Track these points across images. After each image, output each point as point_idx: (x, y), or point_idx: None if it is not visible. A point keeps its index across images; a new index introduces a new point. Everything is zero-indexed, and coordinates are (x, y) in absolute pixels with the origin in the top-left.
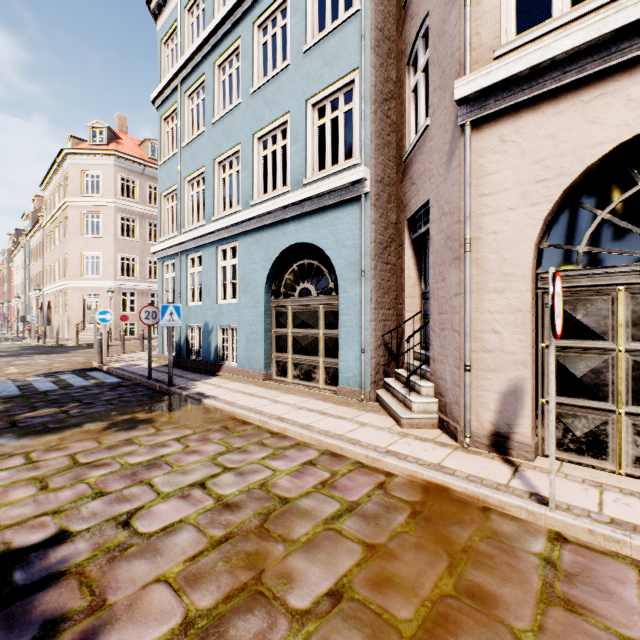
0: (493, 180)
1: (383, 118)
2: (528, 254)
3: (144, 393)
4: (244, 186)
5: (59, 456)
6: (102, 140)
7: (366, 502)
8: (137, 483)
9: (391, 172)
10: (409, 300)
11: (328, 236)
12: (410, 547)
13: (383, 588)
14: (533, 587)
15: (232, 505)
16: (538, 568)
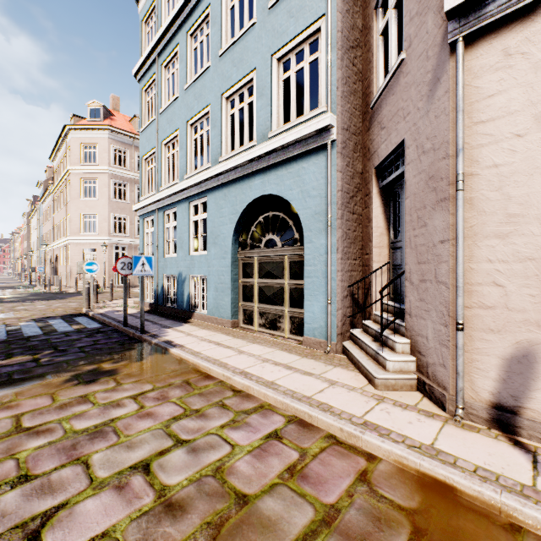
0: (494, 103)
1: (349, 65)
2: None
3: (117, 340)
4: (213, 144)
5: (4, 417)
6: (98, 117)
7: (347, 507)
8: (72, 461)
9: (357, 121)
10: (377, 250)
11: (293, 187)
12: None
13: None
14: None
15: (175, 506)
16: None
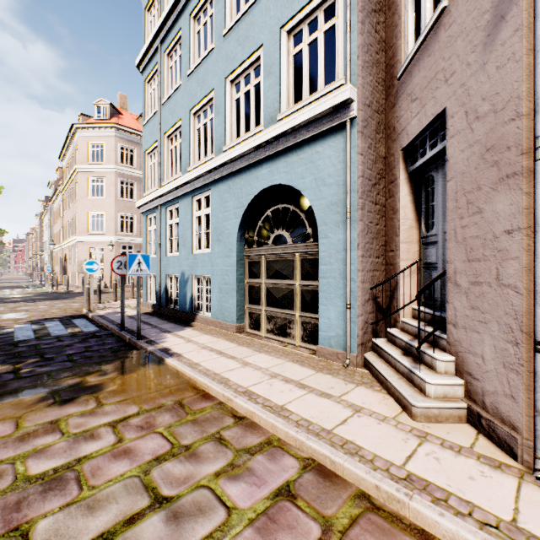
0: None
1: (371, 31)
2: None
3: (111, 346)
4: (217, 133)
5: None
6: (105, 115)
7: None
8: (7, 533)
9: (380, 97)
10: (405, 246)
11: (305, 175)
12: None
13: None
14: None
15: None
16: None
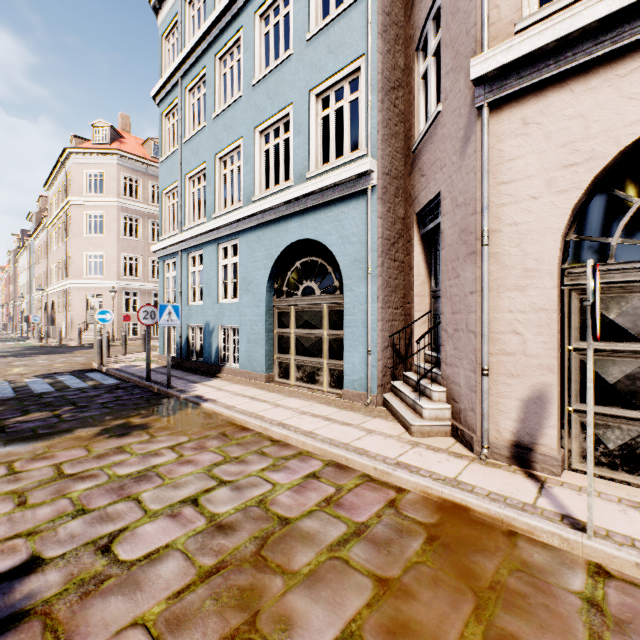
0: (514, 166)
1: (390, 107)
2: (554, 247)
3: (141, 396)
4: (245, 181)
5: (44, 466)
6: (105, 139)
7: (376, 524)
8: (123, 499)
9: (399, 164)
10: (418, 299)
11: (332, 232)
12: (428, 582)
13: (399, 638)
14: (579, 639)
15: (226, 526)
16: (581, 612)
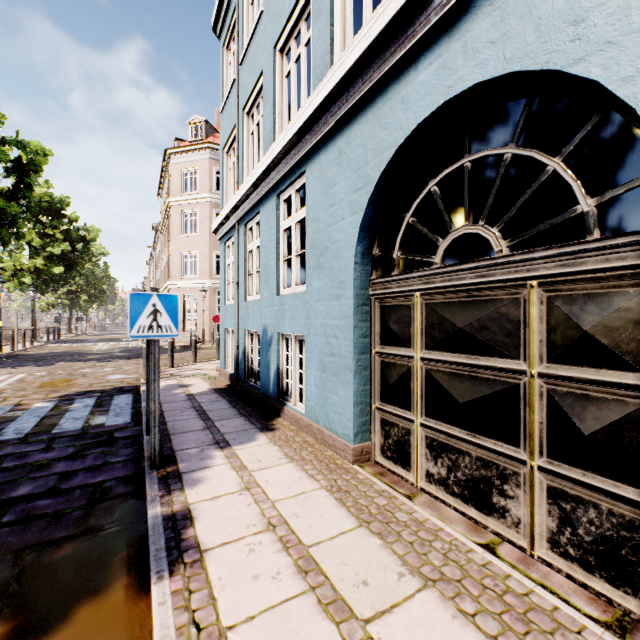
0: None
1: None
2: None
3: (104, 479)
4: (316, 54)
5: None
6: (200, 135)
7: None
8: None
9: None
10: None
11: (590, 0)
12: None
13: None
14: None
15: None
16: None
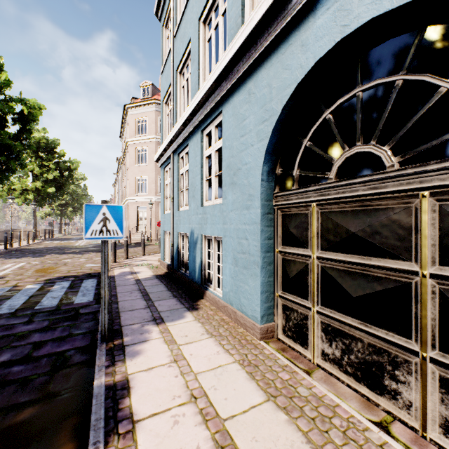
0: None
1: None
2: None
3: (66, 348)
4: (230, 19)
5: None
6: (148, 94)
7: None
8: None
9: None
10: None
11: None
12: None
13: None
14: None
15: None
16: None
